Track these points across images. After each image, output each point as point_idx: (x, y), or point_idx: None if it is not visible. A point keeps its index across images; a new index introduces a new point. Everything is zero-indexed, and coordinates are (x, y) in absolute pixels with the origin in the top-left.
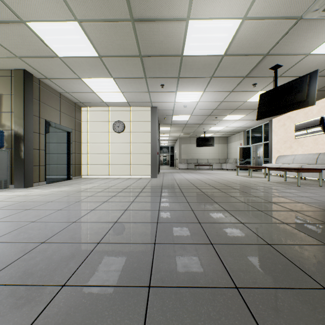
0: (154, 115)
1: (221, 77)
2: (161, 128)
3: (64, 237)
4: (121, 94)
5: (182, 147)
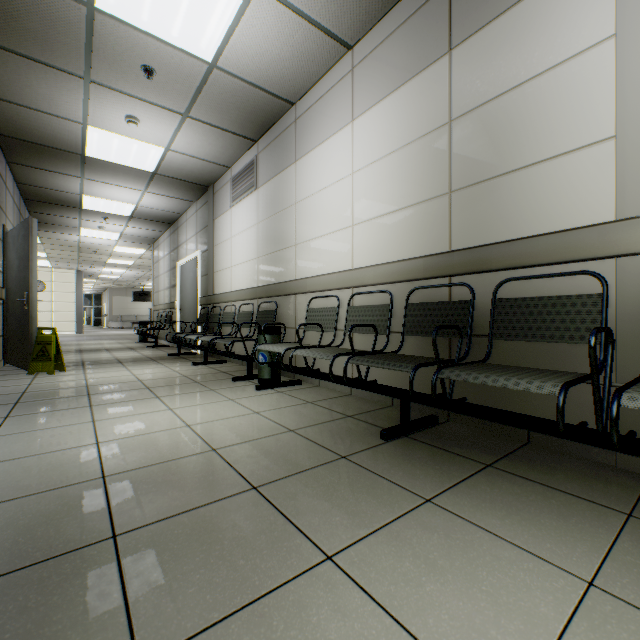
0: (81, 278)
1: (136, 268)
2: (84, 279)
3: (66, 339)
4: (49, 264)
5: (115, 300)
